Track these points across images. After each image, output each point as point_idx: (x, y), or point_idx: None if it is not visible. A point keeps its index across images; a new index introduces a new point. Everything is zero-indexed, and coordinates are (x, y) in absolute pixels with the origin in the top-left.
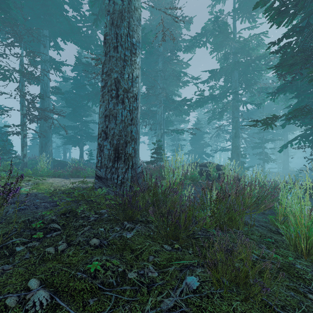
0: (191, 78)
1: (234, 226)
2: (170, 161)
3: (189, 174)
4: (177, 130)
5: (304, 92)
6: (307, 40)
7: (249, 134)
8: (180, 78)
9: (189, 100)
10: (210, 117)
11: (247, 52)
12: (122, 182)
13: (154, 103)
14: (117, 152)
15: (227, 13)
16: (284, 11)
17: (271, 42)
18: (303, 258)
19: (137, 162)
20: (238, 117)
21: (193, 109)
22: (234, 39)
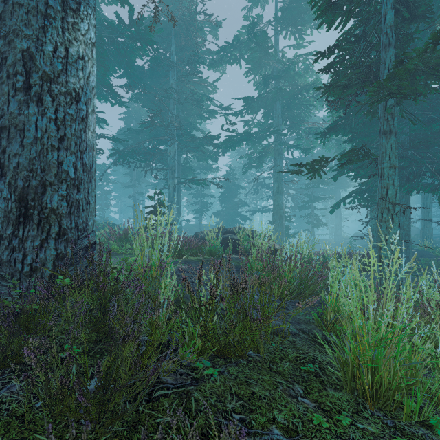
0: (219, 107)
1: (252, 346)
2: (192, 226)
3: (207, 246)
4: (198, 180)
5: (359, 135)
6: (364, 57)
7: (296, 190)
8: (205, 105)
9: (215, 138)
10: (245, 165)
11: (293, 78)
12: (34, 268)
13: (163, 138)
14: (23, 205)
15: (267, 22)
16: (336, 5)
17: (319, 52)
18: (368, 409)
19: (87, 226)
20: (282, 165)
21: (223, 152)
22: (275, 57)
